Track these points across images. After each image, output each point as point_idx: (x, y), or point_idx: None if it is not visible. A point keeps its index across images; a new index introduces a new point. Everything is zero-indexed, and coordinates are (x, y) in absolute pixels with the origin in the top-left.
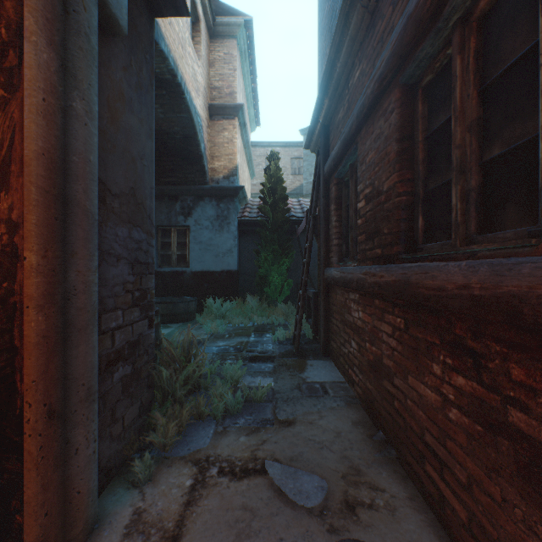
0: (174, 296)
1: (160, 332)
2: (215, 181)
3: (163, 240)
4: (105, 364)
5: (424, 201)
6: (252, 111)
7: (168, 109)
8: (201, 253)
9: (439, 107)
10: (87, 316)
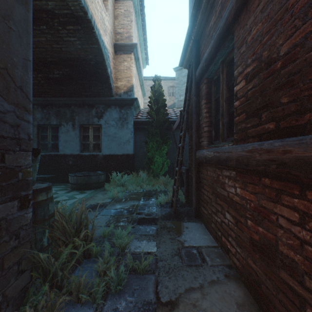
0: (90, 171)
1: (51, 207)
2: (118, 95)
3: (84, 134)
4: None
5: None
6: (144, 54)
7: (83, 41)
8: (109, 143)
9: None
10: None
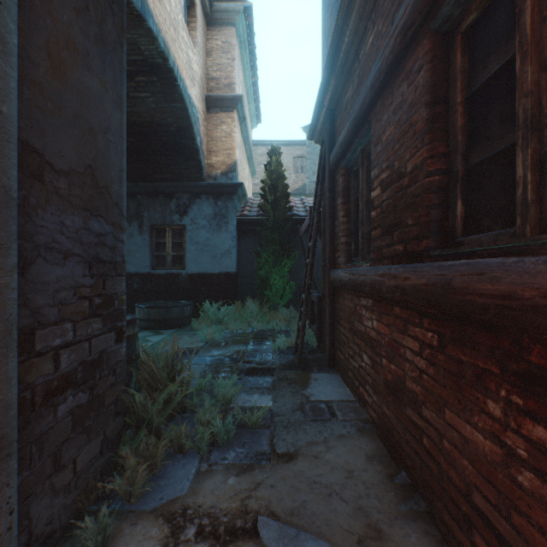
0: (168, 300)
1: (137, 344)
2: (212, 178)
3: (157, 241)
4: (42, 396)
5: (464, 180)
6: (253, 106)
7: (160, 98)
8: (197, 254)
9: (487, 53)
10: None
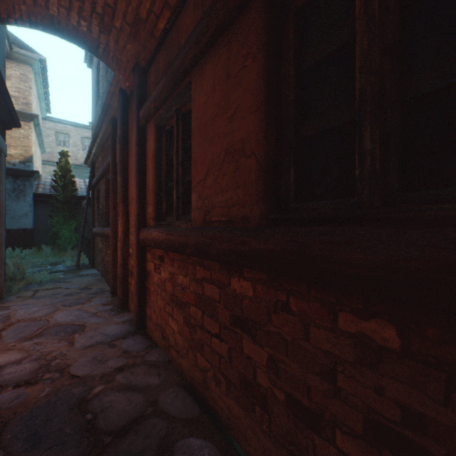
0: None
1: None
2: (12, 164)
3: None
4: None
5: None
6: (44, 104)
7: None
8: None
9: None
10: (4, 242)
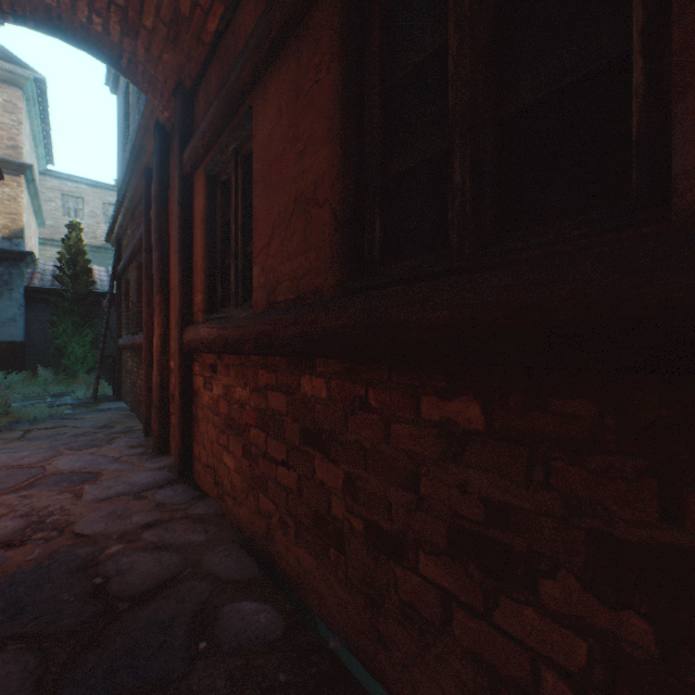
0: None
1: None
2: None
3: None
4: None
5: None
6: (43, 149)
7: None
8: None
9: None
10: None
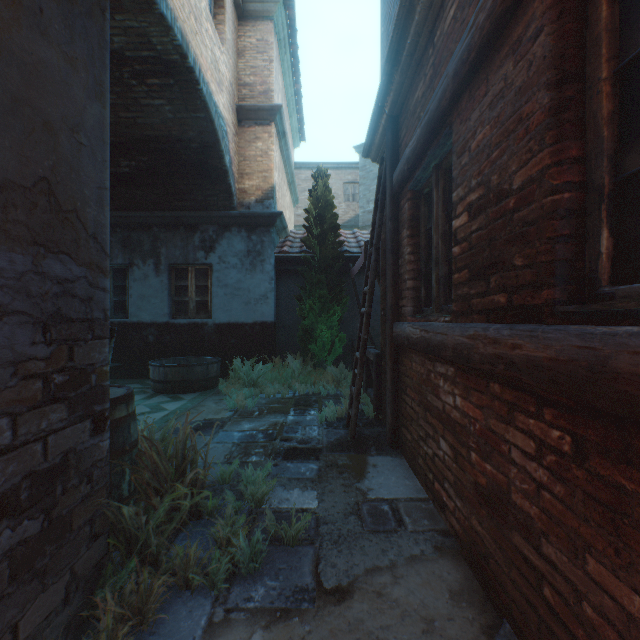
0: (191, 356)
1: (133, 429)
2: (245, 206)
3: (177, 283)
4: None
5: (613, 198)
6: (295, 120)
7: (178, 106)
8: (226, 300)
9: None
10: None
